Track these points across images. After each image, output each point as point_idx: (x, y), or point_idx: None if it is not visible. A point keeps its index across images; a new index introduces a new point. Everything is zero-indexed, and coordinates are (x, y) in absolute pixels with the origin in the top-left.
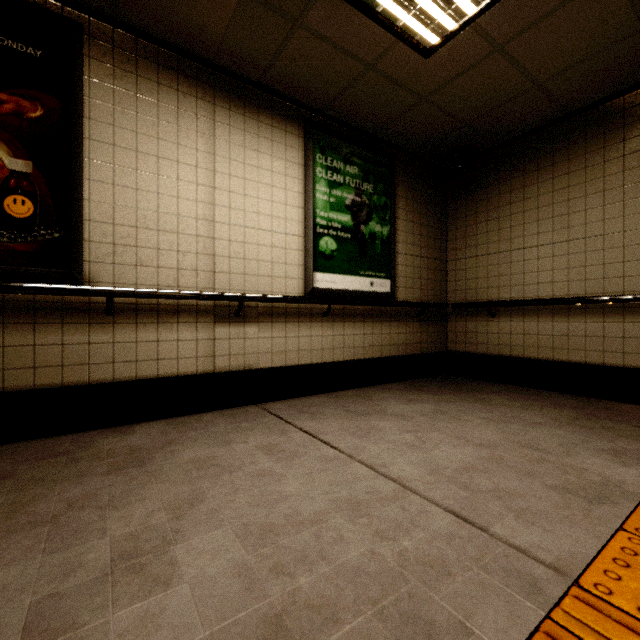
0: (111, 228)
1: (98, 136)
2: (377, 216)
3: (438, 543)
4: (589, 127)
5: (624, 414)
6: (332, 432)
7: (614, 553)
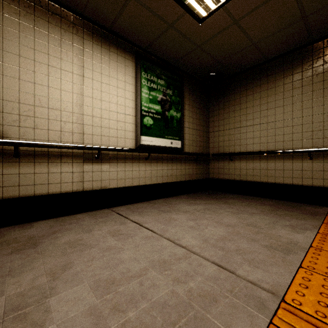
0: (17, 105)
1: (8, 49)
2: (174, 107)
3: (209, 283)
4: (277, 67)
5: (293, 207)
6: (150, 222)
7: (299, 281)
